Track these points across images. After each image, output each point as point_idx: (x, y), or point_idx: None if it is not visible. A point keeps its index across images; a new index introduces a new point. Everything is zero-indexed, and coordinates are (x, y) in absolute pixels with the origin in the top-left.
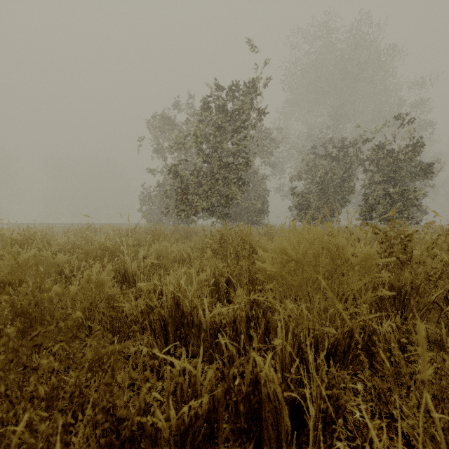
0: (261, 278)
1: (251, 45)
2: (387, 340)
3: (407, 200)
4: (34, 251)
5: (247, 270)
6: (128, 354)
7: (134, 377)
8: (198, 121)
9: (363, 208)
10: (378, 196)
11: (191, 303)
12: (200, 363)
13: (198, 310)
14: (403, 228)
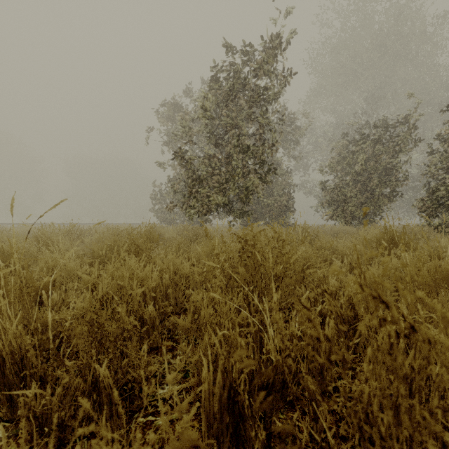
0: None
1: None
2: None
3: None
4: None
5: None
6: None
7: None
8: (212, 96)
9: (426, 202)
10: None
11: None
12: None
13: None
14: None
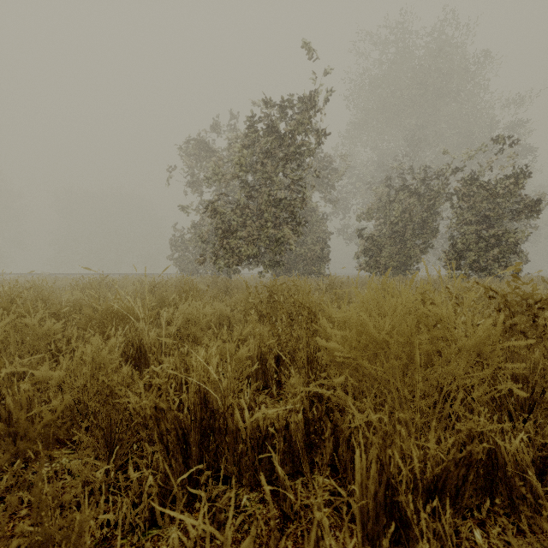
0: (325, 361)
1: (308, 48)
2: (518, 463)
3: (505, 246)
4: (6, 320)
5: (304, 345)
6: (127, 484)
7: (133, 524)
8: (242, 146)
9: (449, 254)
10: (468, 240)
11: (224, 399)
12: (230, 523)
13: (233, 411)
14: (532, 290)
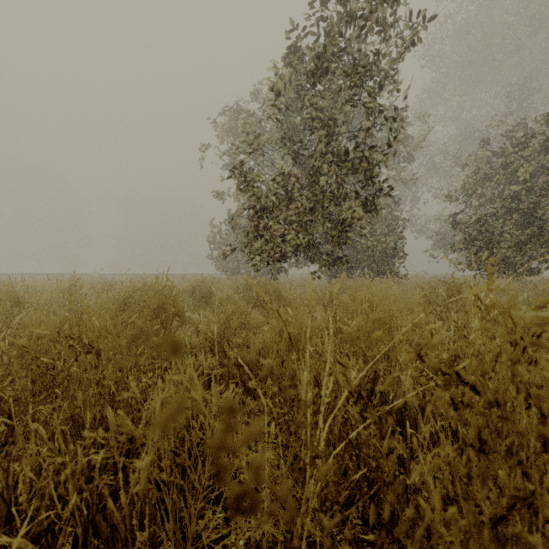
0: None
1: None
2: None
3: None
4: None
5: None
6: None
7: None
8: (288, 81)
9: None
10: None
11: None
12: None
13: None
14: None
